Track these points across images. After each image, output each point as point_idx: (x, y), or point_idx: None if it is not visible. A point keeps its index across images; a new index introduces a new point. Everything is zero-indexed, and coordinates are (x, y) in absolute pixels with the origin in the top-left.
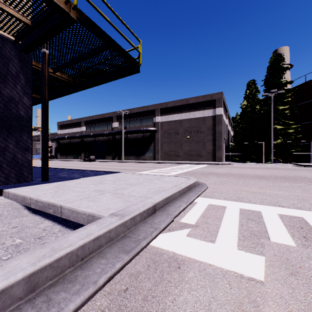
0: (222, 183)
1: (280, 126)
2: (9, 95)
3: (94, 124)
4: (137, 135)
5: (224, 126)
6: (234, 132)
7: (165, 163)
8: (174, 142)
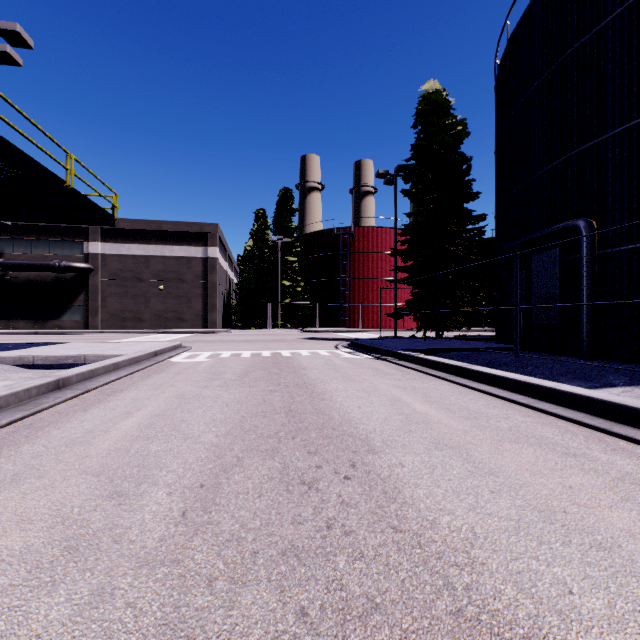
0: (207, 346)
1: (289, 282)
2: None
3: None
4: (39, 274)
5: (221, 274)
6: (237, 285)
7: (116, 333)
8: (134, 295)
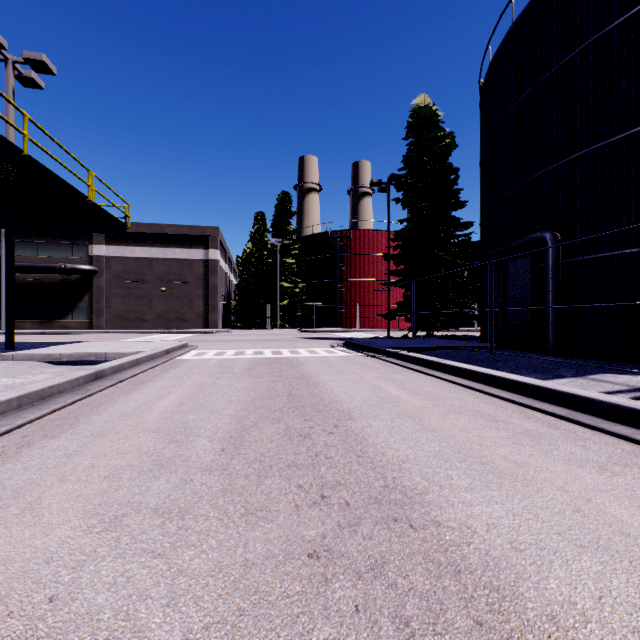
0: (211, 345)
1: (287, 284)
2: None
3: None
4: (45, 276)
5: (221, 276)
6: (236, 286)
7: (120, 333)
8: (137, 296)
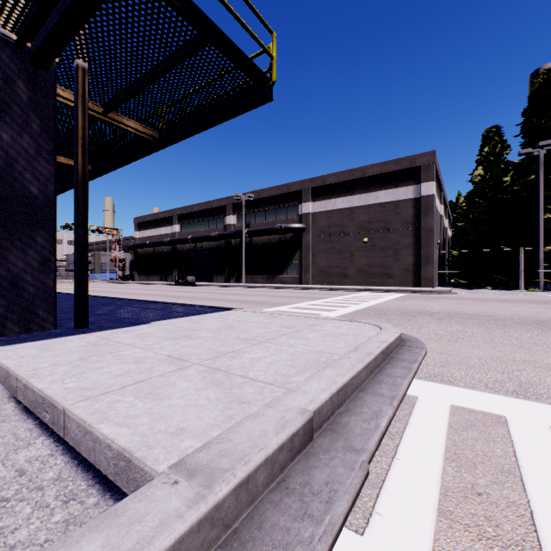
0: (455, 338)
1: None
2: (5, 153)
3: (194, 220)
4: (270, 238)
5: (436, 218)
6: (458, 230)
7: (320, 289)
8: (338, 250)
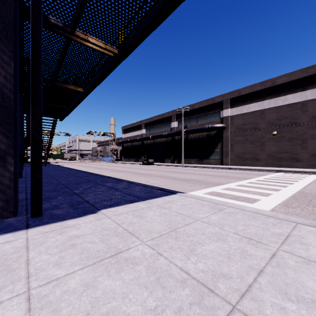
0: None
1: None
2: None
3: (153, 126)
4: (200, 134)
5: None
6: None
7: (238, 169)
8: (251, 141)
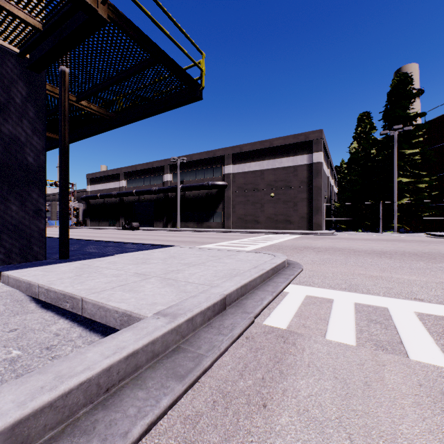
0: (323, 263)
1: (406, 179)
2: (11, 133)
3: (138, 177)
4: (199, 192)
5: (324, 179)
6: (339, 188)
7: (238, 232)
8: (252, 202)
